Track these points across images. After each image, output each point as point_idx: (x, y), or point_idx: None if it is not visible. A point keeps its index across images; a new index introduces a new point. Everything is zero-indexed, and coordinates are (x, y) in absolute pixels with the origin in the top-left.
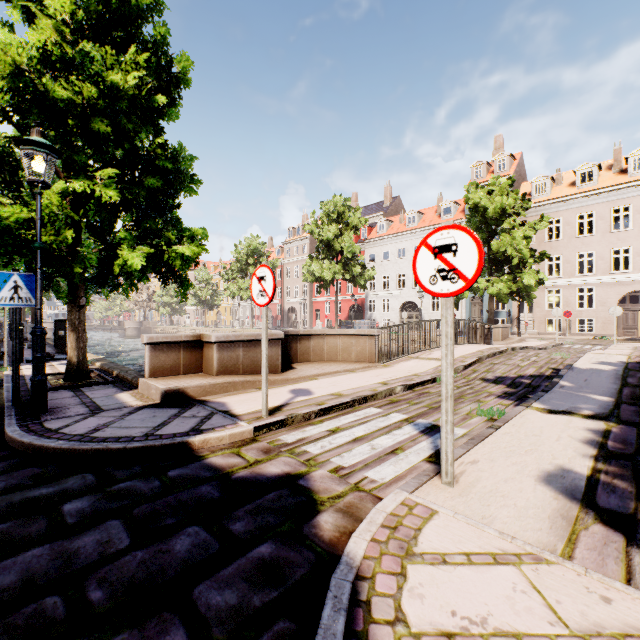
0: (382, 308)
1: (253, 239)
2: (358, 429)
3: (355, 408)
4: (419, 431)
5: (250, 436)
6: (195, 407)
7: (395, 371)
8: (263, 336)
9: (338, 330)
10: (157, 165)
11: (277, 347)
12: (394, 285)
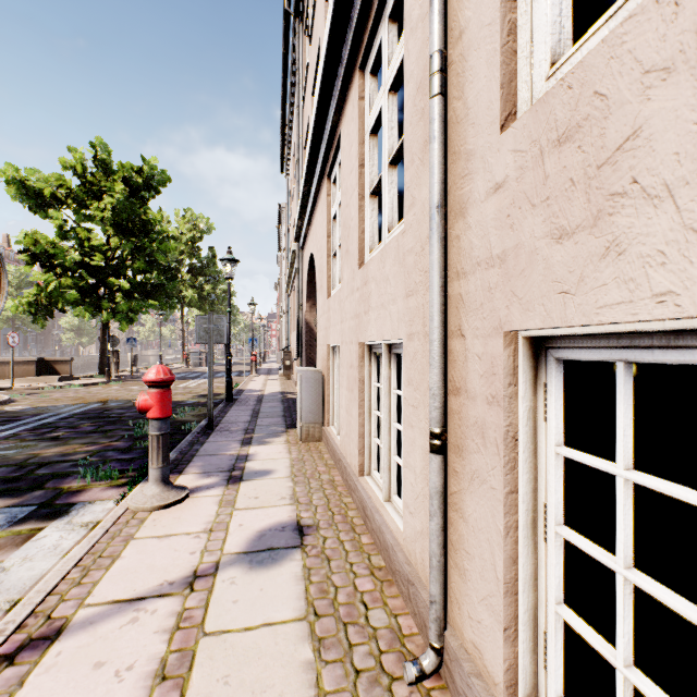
0: None
1: None
2: None
3: None
4: None
5: None
6: None
7: None
8: None
9: None
10: None
11: None
12: None
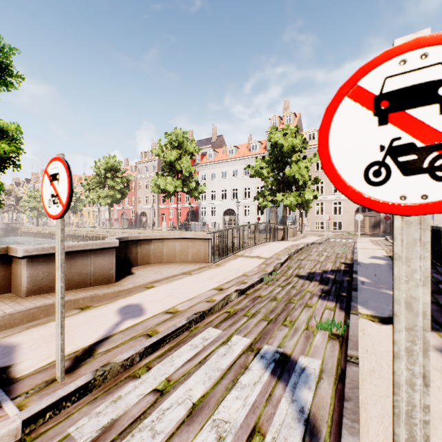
0: (211, 213)
1: (111, 158)
2: (196, 380)
3: (191, 331)
4: (270, 372)
5: (14, 439)
6: None
7: (227, 271)
8: (57, 261)
9: (176, 234)
10: None
11: (111, 256)
12: (219, 197)
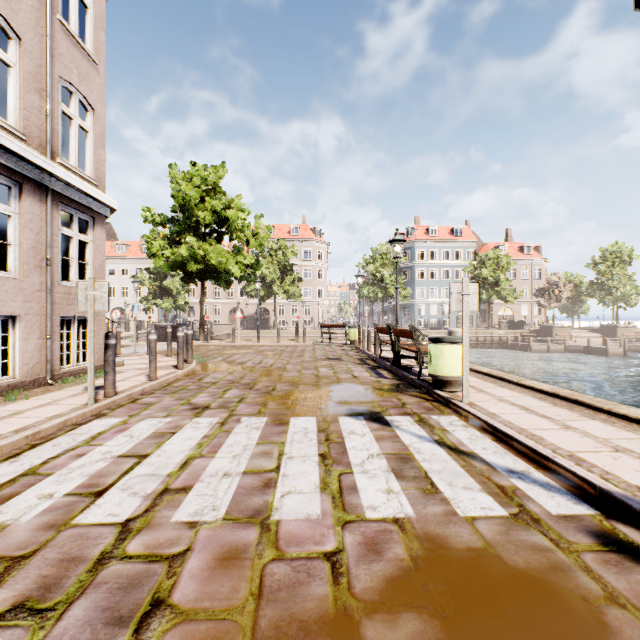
0: None
1: None
2: None
3: None
4: None
5: None
6: None
7: None
8: None
9: None
10: None
11: None
12: None
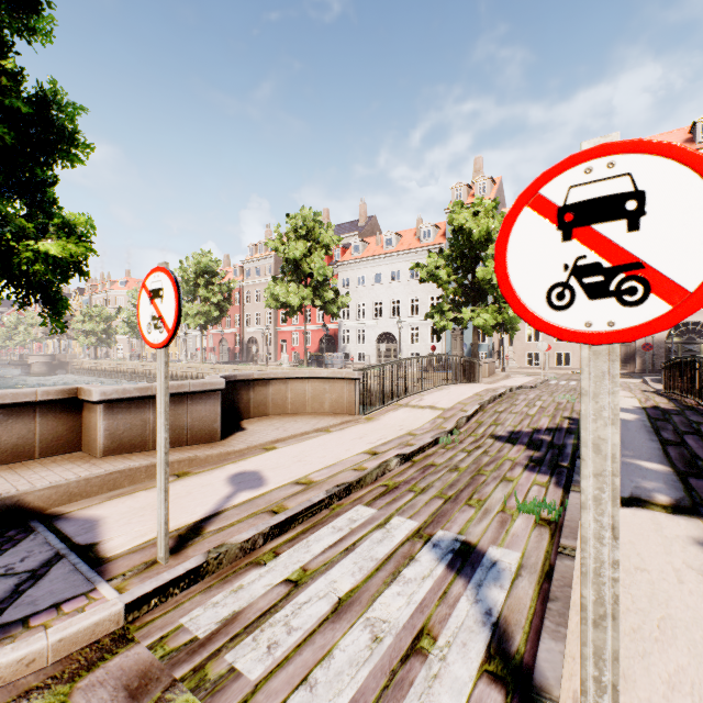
0: (357, 339)
1: (204, 255)
2: (341, 571)
3: (333, 509)
4: (446, 565)
5: (116, 626)
6: (28, 539)
7: (383, 428)
8: (159, 405)
9: (307, 372)
10: (4, 106)
11: (214, 402)
12: (370, 314)
